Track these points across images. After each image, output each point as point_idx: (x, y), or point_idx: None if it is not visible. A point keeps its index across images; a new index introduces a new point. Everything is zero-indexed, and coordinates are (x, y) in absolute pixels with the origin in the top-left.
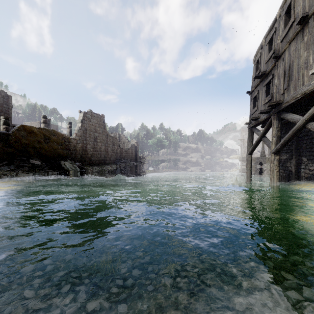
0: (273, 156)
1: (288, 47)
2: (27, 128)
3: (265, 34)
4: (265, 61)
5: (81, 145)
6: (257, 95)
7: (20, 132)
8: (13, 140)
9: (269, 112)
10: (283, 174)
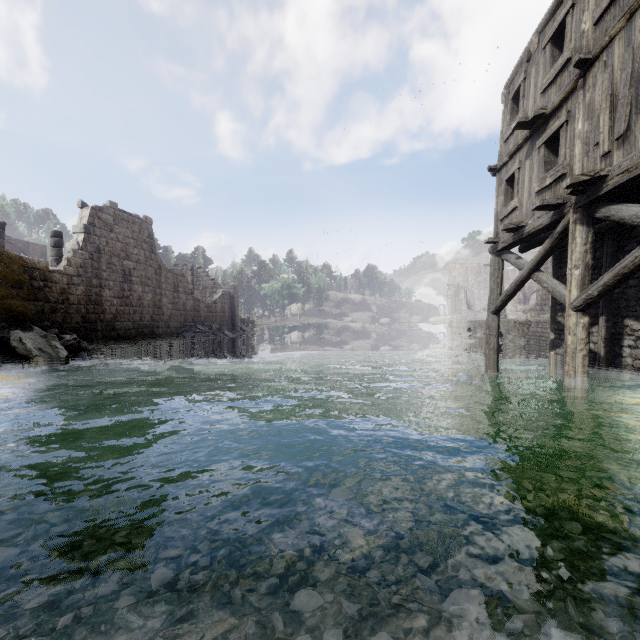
0: (573, 317)
1: (623, 28)
2: None
3: (540, 23)
4: (542, 85)
5: (83, 289)
6: (516, 172)
7: None
8: None
9: (560, 207)
10: None
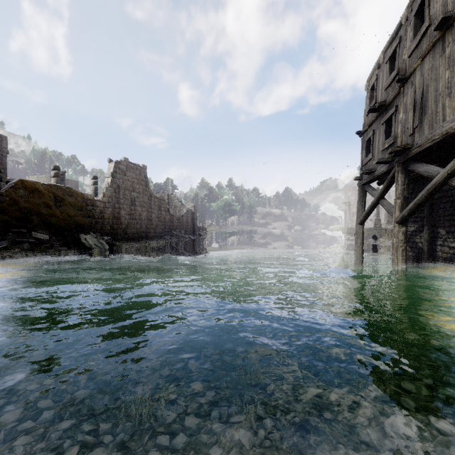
0: (396, 227)
1: (420, 64)
2: (28, 185)
3: (384, 47)
4: (384, 86)
5: (111, 210)
6: (372, 137)
7: (18, 191)
8: (6, 203)
9: (391, 162)
10: (410, 254)
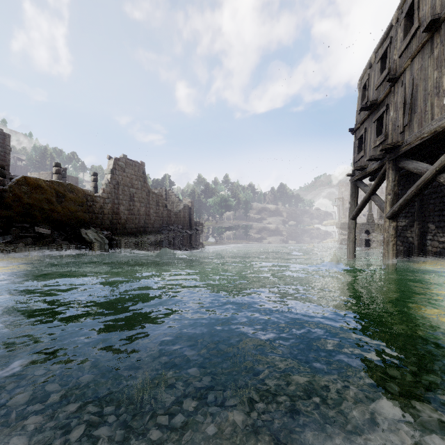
0: (387, 222)
1: (409, 65)
2: (31, 181)
3: (376, 47)
4: (376, 85)
5: (110, 206)
6: (364, 134)
7: (21, 187)
8: (10, 199)
9: (382, 159)
10: (401, 248)
